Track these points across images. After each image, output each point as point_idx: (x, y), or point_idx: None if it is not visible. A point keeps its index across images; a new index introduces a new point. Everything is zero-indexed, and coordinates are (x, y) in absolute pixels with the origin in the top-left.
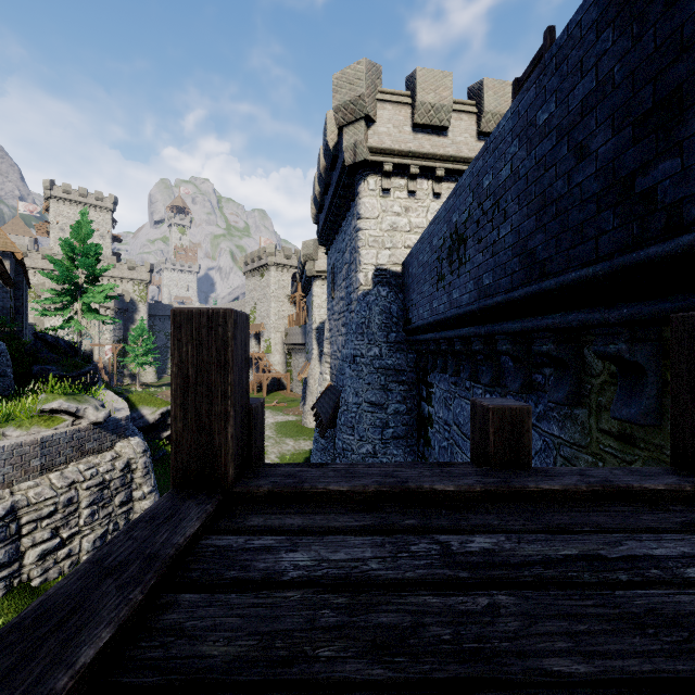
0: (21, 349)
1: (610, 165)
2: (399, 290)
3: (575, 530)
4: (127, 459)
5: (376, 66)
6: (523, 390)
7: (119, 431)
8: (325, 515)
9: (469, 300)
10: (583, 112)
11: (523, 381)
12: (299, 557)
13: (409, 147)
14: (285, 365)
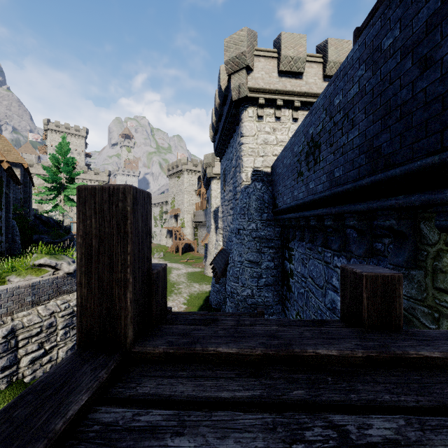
0: (26, 224)
1: None
2: (269, 184)
3: None
4: None
5: (253, 32)
6: (366, 254)
7: None
8: (214, 380)
9: (323, 188)
10: (428, 29)
11: (366, 248)
12: (184, 445)
13: (276, 87)
14: (193, 235)
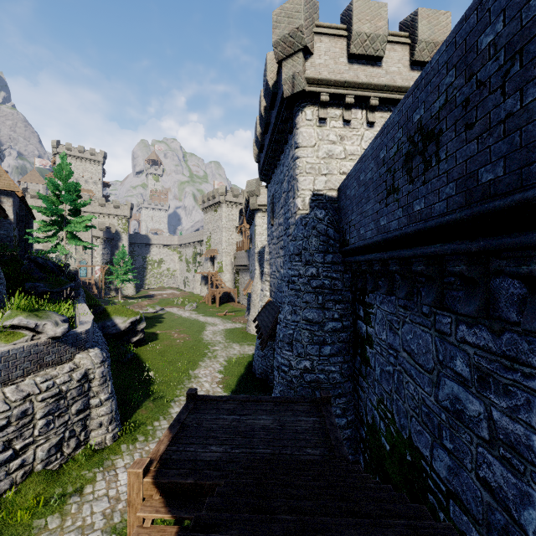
0: (18, 269)
1: None
2: (334, 214)
3: None
4: (85, 370)
5: (313, 1)
6: None
7: (79, 344)
8: None
9: (446, 208)
10: None
11: None
12: None
13: (345, 77)
14: (233, 282)
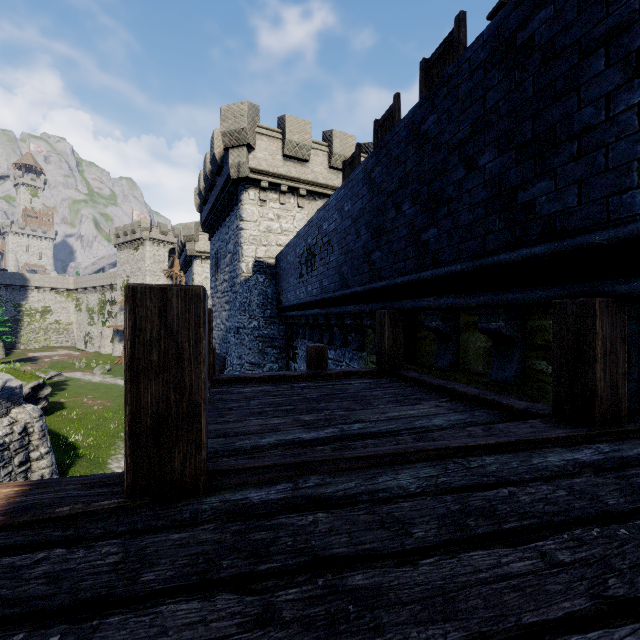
0: None
1: (366, 245)
2: (273, 277)
3: (333, 381)
4: (24, 424)
5: (255, 107)
6: (343, 345)
7: (14, 399)
8: (251, 384)
9: (317, 293)
10: (359, 216)
11: (343, 340)
12: (247, 390)
13: (281, 171)
14: None
